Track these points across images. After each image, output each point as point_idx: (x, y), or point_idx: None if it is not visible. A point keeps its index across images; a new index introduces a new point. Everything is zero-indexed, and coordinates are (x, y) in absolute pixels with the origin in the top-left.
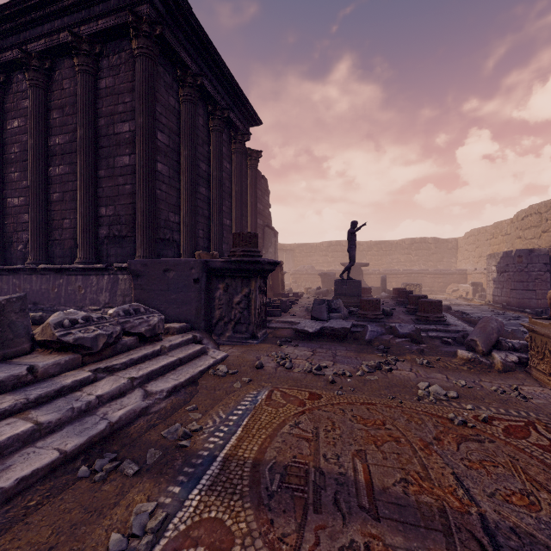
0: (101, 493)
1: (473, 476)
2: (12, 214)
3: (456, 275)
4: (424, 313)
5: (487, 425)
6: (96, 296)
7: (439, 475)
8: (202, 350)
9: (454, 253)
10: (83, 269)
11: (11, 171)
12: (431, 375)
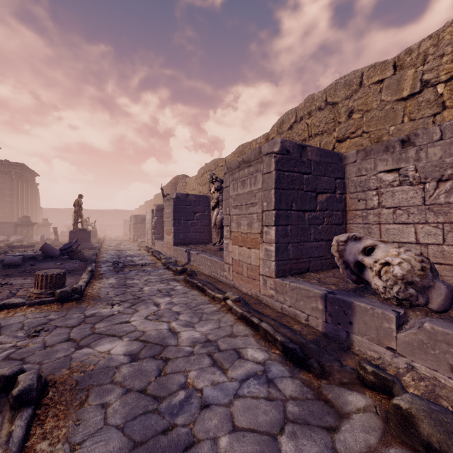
0: None
1: None
2: None
3: None
4: None
5: None
6: None
7: None
8: None
9: None
10: None
11: None
12: None
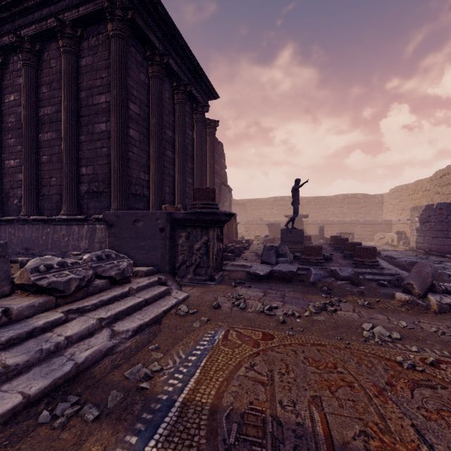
0: (58, 442)
1: (433, 429)
2: (9, 174)
3: (383, 225)
4: (361, 258)
5: (436, 369)
6: (78, 243)
7: (399, 427)
8: (166, 291)
9: (380, 207)
10: (66, 219)
11: (8, 138)
12: (373, 316)
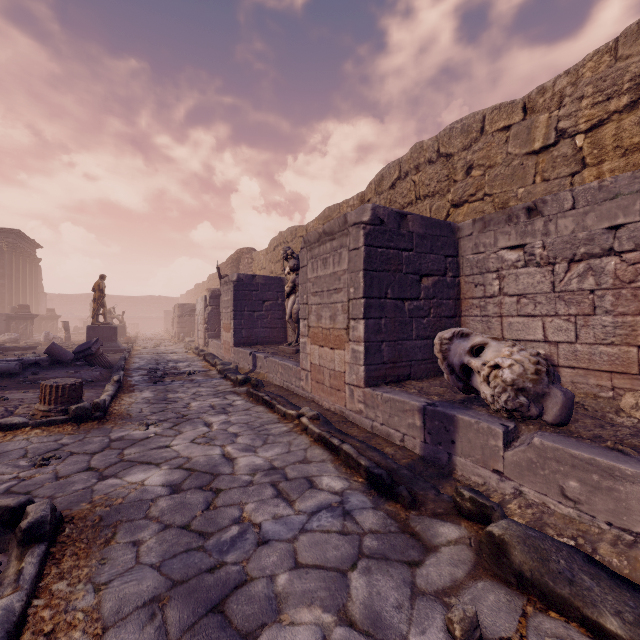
0: None
1: None
2: None
3: None
4: None
5: None
6: None
7: None
8: None
9: None
10: None
11: None
12: None
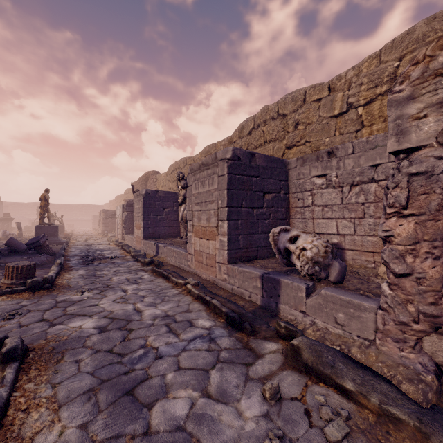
0: None
1: None
2: None
3: None
4: None
5: None
6: None
7: None
8: None
9: None
10: None
11: None
12: None
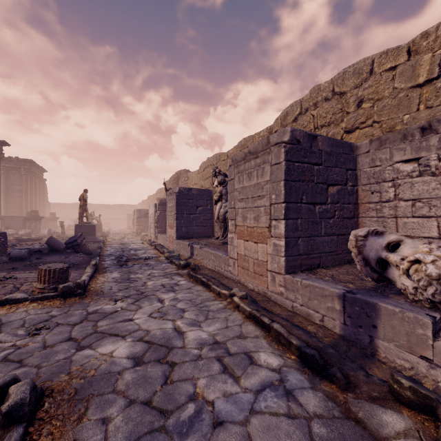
0: None
1: None
2: None
3: None
4: None
5: None
6: None
7: None
8: None
9: None
10: None
11: None
12: None
